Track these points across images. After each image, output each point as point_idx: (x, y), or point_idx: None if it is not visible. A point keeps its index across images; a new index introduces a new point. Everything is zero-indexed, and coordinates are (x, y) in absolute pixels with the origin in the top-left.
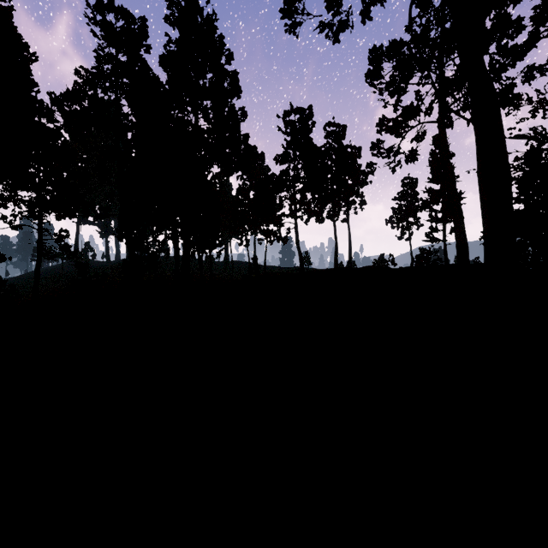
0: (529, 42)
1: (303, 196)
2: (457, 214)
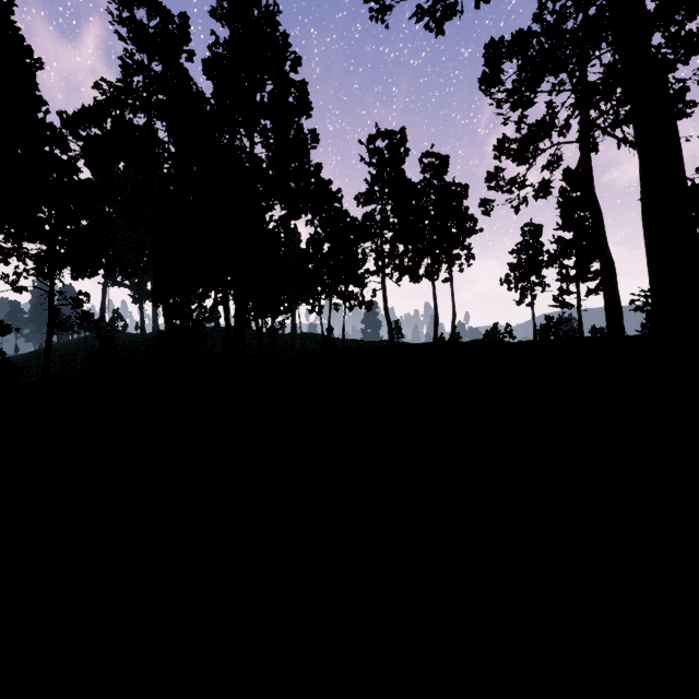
0: None
1: (393, 247)
2: (607, 268)
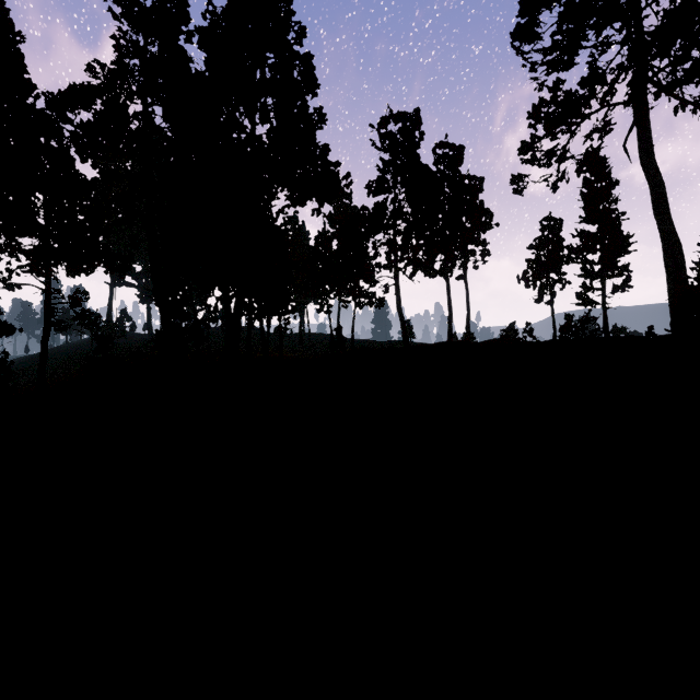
0: None
1: (407, 239)
2: (673, 251)
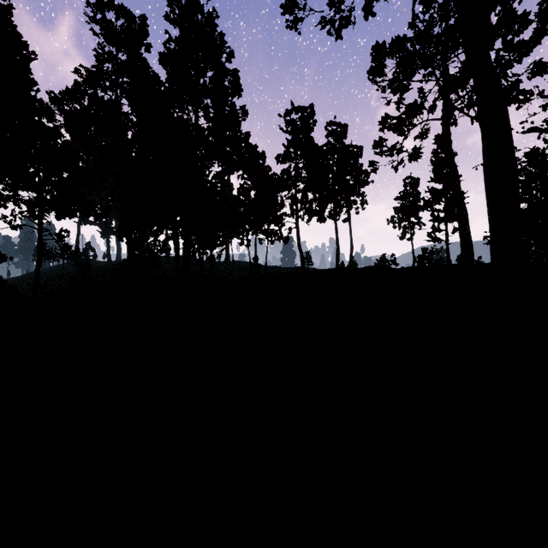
0: (536, 37)
1: (304, 195)
2: (462, 213)
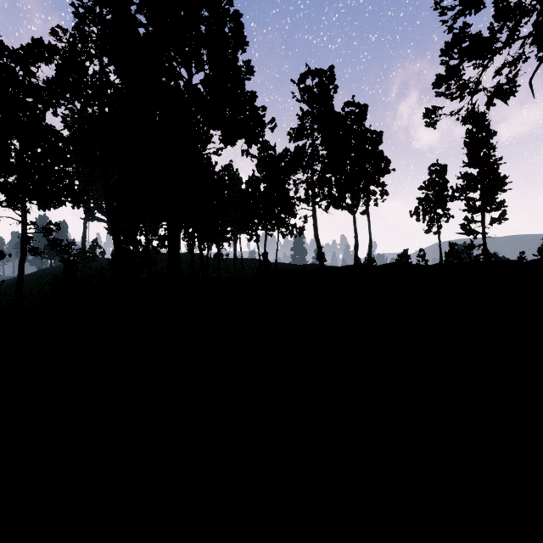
0: None
1: (322, 177)
2: None
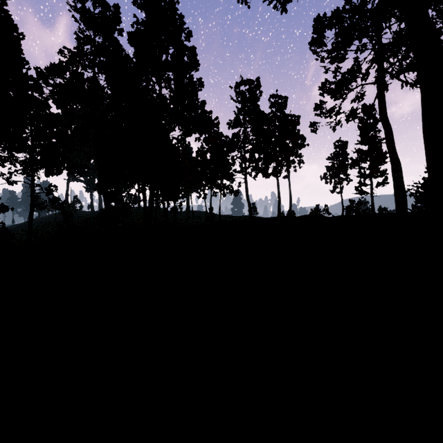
0: None
1: (252, 155)
2: (396, 167)
